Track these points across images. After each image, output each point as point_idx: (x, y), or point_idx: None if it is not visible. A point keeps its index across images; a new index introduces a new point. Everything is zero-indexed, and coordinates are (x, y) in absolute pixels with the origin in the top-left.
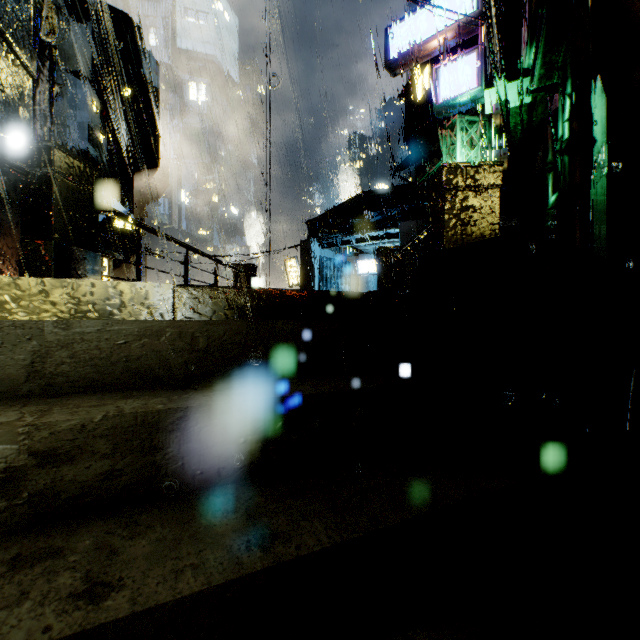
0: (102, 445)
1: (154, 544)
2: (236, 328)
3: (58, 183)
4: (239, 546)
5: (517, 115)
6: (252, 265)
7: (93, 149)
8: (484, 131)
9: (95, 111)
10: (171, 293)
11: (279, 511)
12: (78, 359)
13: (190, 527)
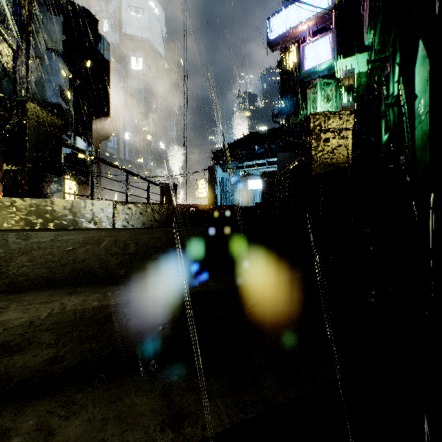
0: (47, 337)
1: (85, 424)
2: (158, 236)
3: (31, 127)
4: (155, 427)
5: (360, 78)
6: (174, 184)
7: (64, 103)
8: (336, 90)
9: (65, 76)
10: (111, 208)
11: (189, 390)
12: (35, 262)
13: (116, 406)
